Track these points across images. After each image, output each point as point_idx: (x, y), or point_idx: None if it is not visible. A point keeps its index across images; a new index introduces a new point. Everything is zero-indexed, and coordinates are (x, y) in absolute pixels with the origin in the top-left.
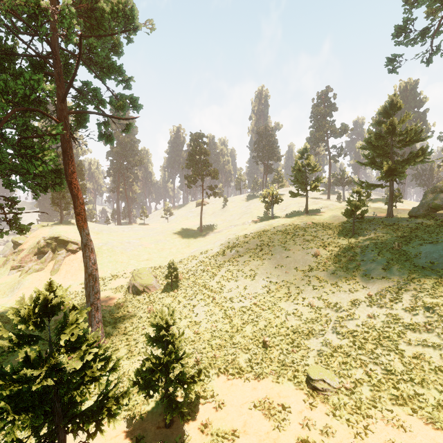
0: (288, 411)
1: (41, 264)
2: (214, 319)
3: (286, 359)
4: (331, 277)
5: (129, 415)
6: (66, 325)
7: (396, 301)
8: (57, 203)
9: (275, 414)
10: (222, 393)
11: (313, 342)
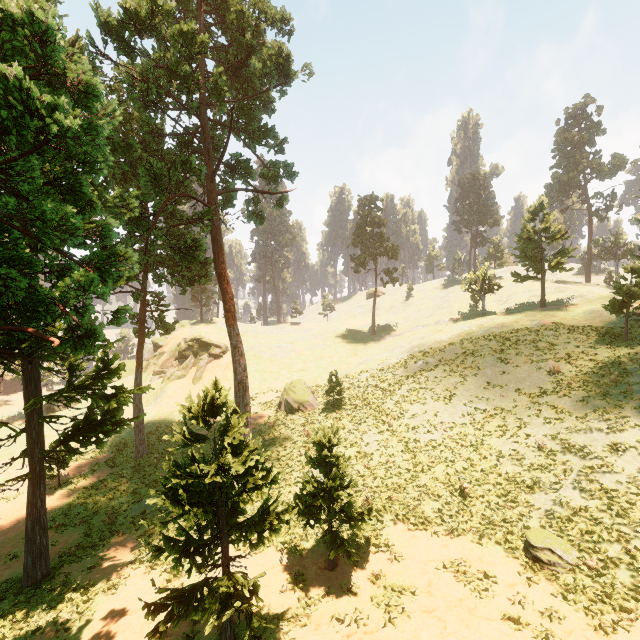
0: (492, 581)
1: (182, 370)
2: (390, 452)
3: (494, 516)
4: (577, 407)
5: (286, 548)
6: (229, 428)
7: None
8: (197, 298)
9: (472, 581)
10: (400, 544)
11: (540, 498)
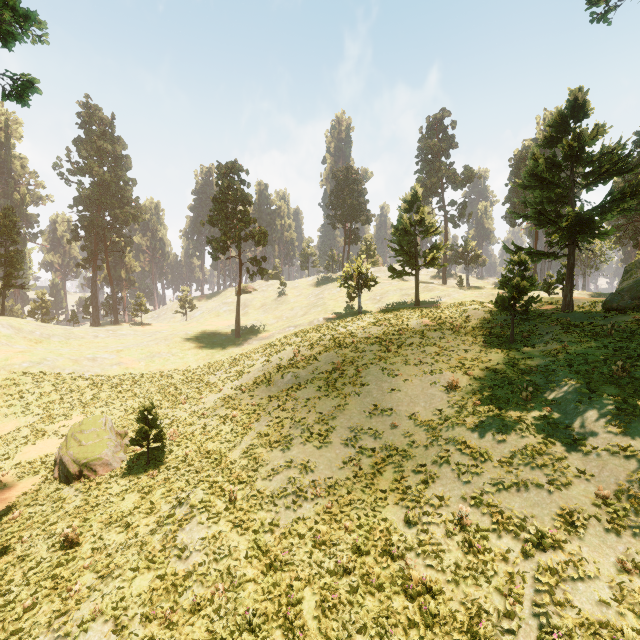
0: None
1: None
2: (224, 565)
3: None
4: (495, 443)
5: None
6: None
7: None
8: None
9: None
10: None
11: None
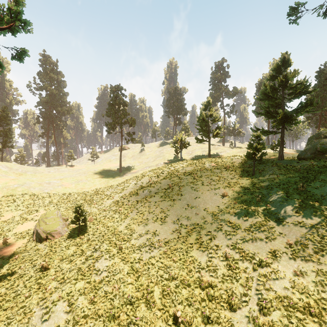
0: None
1: None
2: (117, 277)
3: None
4: (243, 221)
5: None
6: None
7: (323, 253)
8: None
9: None
10: None
11: (236, 314)
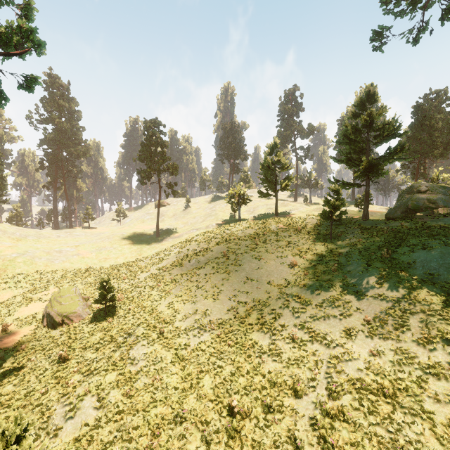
0: None
1: None
2: (158, 366)
3: (264, 438)
4: (314, 295)
5: None
6: None
7: (404, 329)
8: None
9: None
10: None
11: (302, 401)
